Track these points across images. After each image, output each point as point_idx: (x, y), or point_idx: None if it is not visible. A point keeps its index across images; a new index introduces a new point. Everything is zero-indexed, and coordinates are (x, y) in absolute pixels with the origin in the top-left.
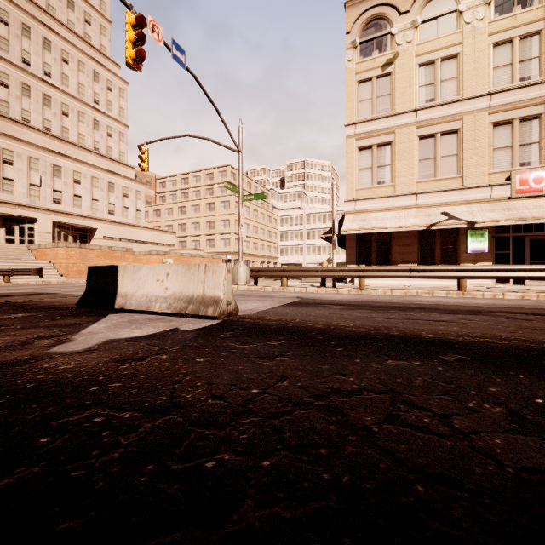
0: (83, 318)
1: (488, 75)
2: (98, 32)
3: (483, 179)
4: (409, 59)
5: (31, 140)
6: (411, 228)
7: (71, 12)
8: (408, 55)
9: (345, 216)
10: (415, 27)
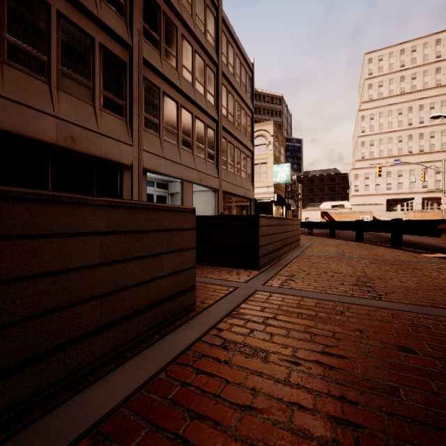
0: None
1: None
2: None
3: None
4: None
5: (412, 160)
6: None
7: (438, 74)
8: None
9: None
10: None
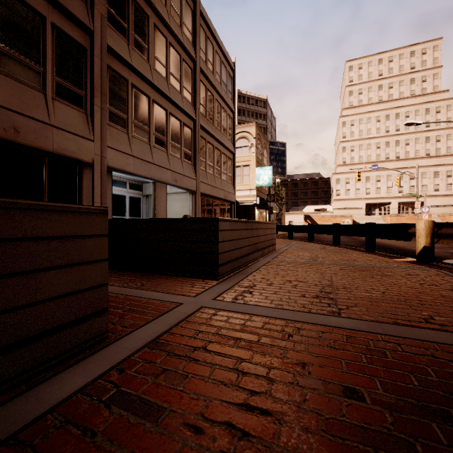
0: None
1: None
2: (431, 81)
3: None
4: None
5: (389, 166)
6: None
7: (413, 85)
8: None
9: None
10: None
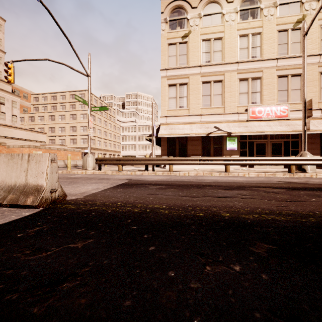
0: None
1: (237, 52)
2: None
3: (234, 109)
4: (197, 35)
5: None
6: (198, 135)
7: None
8: (196, 33)
9: (160, 126)
10: (200, 17)
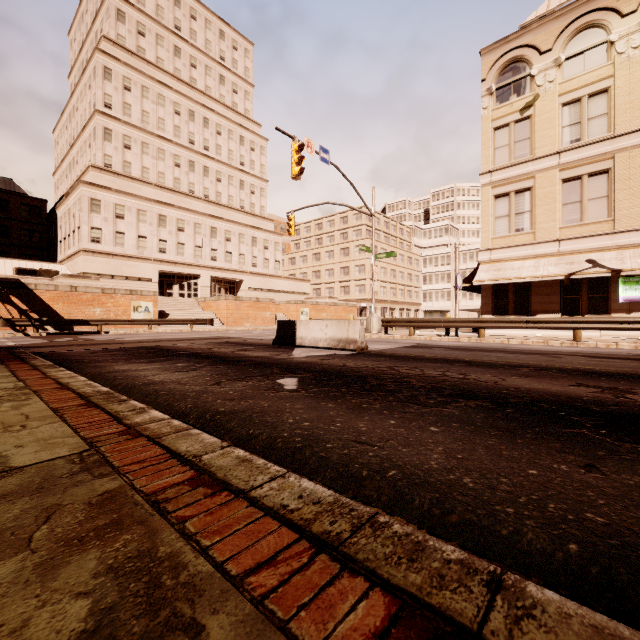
0: (285, 349)
1: None
2: (243, 98)
3: (639, 221)
4: (550, 99)
5: (196, 208)
6: (548, 278)
7: (223, 87)
8: (549, 96)
9: (479, 266)
10: (557, 65)
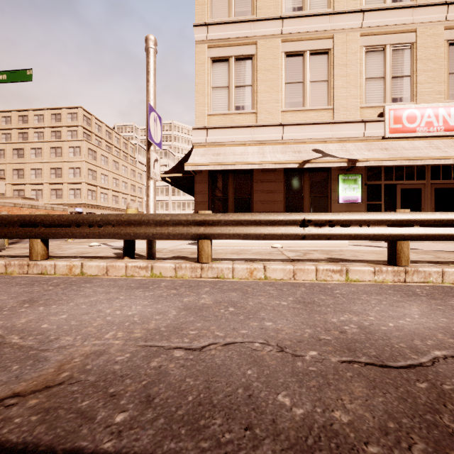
0: None
1: None
2: None
3: (355, 113)
4: None
5: None
6: (280, 165)
7: None
8: None
9: (193, 149)
10: None
